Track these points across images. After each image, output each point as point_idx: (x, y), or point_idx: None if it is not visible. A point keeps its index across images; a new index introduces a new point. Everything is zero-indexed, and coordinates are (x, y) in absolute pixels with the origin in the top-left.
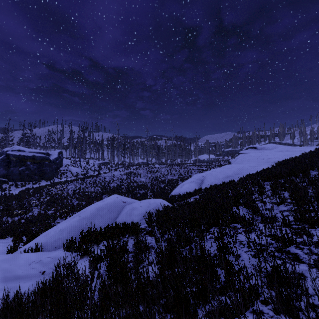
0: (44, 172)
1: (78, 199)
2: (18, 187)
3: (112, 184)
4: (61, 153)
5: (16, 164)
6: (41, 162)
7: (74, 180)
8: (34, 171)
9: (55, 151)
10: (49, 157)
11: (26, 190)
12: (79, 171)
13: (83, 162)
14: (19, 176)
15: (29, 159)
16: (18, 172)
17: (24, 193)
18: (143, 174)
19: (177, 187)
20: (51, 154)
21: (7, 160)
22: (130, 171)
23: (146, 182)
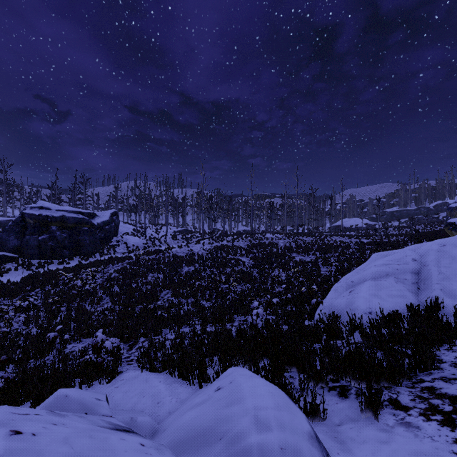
0: (80, 244)
1: (112, 298)
2: (31, 268)
3: (187, 268)
4: (115, 214)
5: (35, 229)
6: (76, 228)
7: (124, 259)
8: (62, 242)
9: (107, 212)
10: (92, 219)
11: (37, 274)
12: (140, 243)
13: (153, 230)
14: (38, 250)
15: (55, 222)
16: (37, 243)
17: (27, 280)
18: (244, 250)
19: (333, 289)
20: (98, 215)
21: (21, 224)
22: (221, 244)
23: (250, 266)
